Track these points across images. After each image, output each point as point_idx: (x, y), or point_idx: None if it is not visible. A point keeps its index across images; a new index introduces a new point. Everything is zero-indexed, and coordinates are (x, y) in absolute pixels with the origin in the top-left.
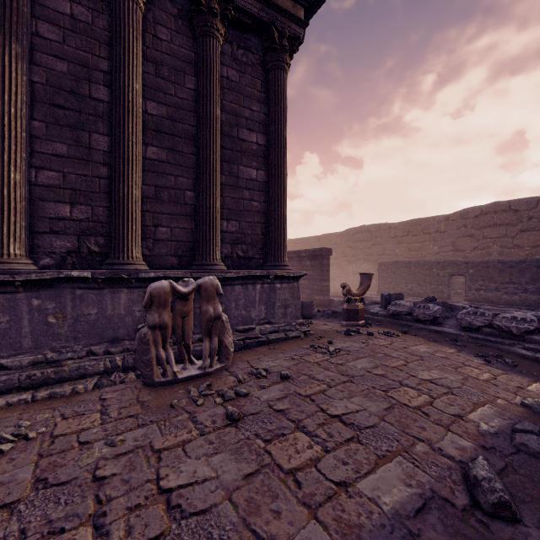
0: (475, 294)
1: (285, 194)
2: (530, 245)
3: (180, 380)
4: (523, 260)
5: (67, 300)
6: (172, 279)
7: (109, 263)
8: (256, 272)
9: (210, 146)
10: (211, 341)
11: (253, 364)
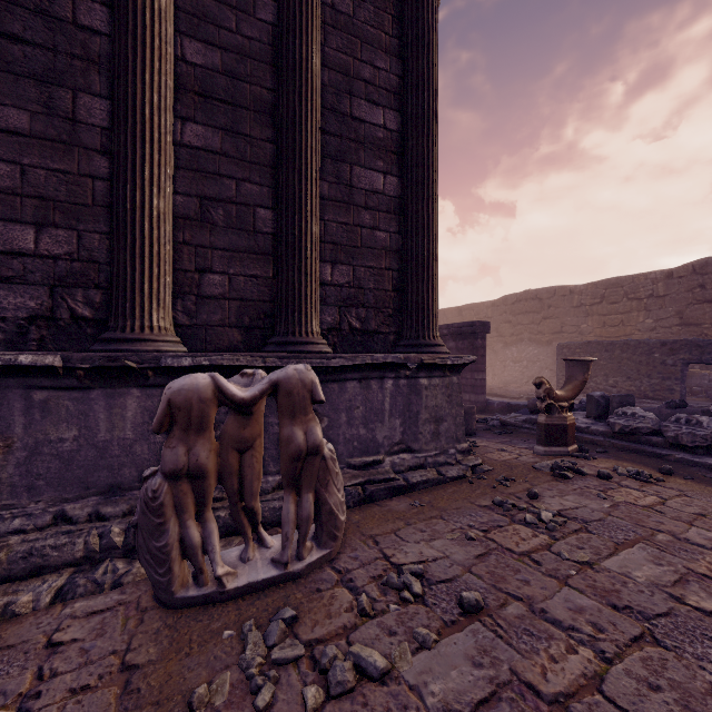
0: None
1: (436, 216)
2: None
3: (230, 595)
4: None
5: (14, 412)
6: (228, 370)
7: (104, 339)
8: (386, 356)
9: (301, 121)
10: (299, 501)
11: (387, 551)
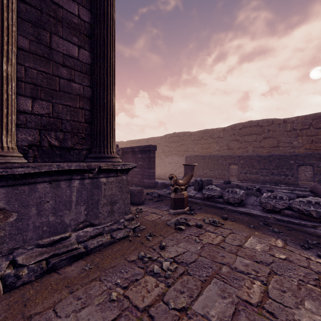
0: (244, 176)
1: (113, 79)
2: (269, 146)
3: None
4: (271, 155)
5: None
6: None
7: None
8: (71, 165)
9: None
10: None
11: None
